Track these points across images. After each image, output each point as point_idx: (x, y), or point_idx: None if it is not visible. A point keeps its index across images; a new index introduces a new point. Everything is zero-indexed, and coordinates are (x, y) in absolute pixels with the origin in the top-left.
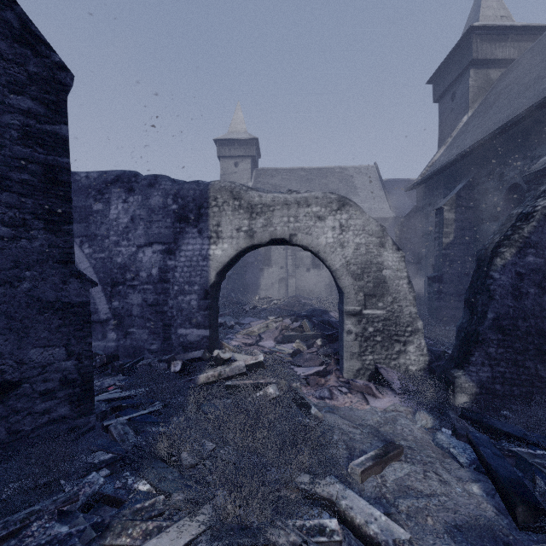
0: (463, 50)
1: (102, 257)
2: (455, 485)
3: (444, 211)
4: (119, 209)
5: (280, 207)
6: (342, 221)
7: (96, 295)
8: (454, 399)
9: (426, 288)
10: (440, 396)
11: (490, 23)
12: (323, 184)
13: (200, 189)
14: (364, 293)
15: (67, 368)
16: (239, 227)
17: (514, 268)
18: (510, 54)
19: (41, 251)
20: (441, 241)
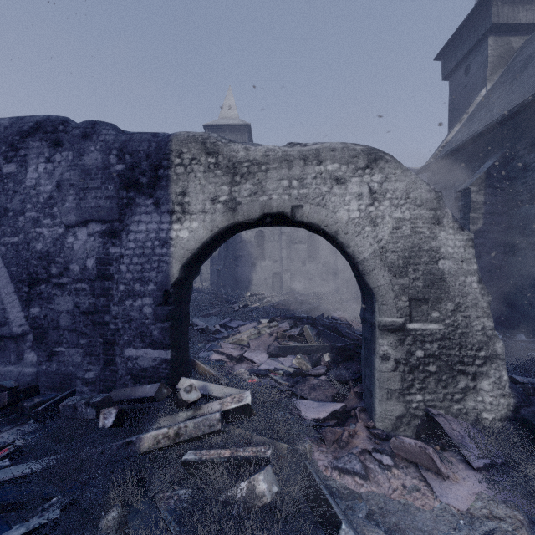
0: (480, 16)
1: (15, 242)
2: None
3: (471, 192)
4: (39, 171)
5: (276, 165)
6: (373, 184)
7: (6, 298)
8: None
9: None
10: None
11: None
12: None
13: (158, 140)
14: (409, 296)
15: None
16: (215, 196)
17: None
18: None
19: None
20: (467, 228)
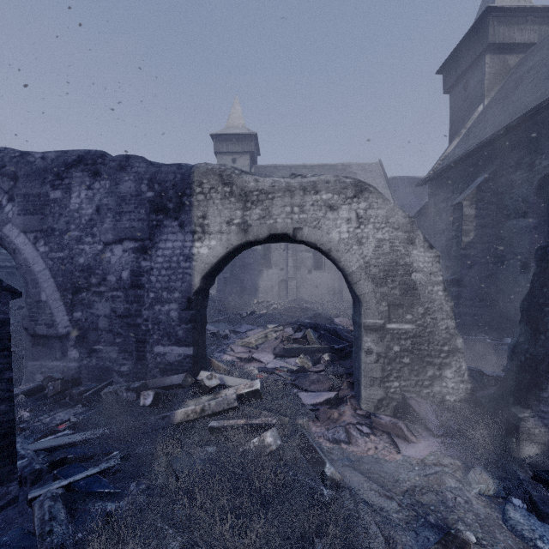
0: (478, 35)
1: (61, 256)
2: None
3: (463, 206)
4: (81, 197)
5: (281, 194)
6: (360, 211)
7: (54, 304)
8: (518, 449)
9: None
10: (495, 441)
11: (507, 4)
12: None
13: (182, 172)
14: (388, 302)
15: None
16: (230, 219)
17: None
18: (530, 38)
19: None
20: (460, 239)
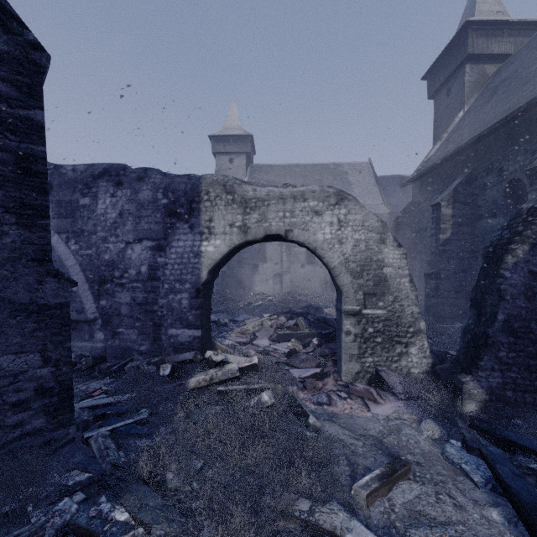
0: (459, 45)
1: (89, 253)
2: (472, 511)
3: (441, 206)
4: (106, 203)
5: (275, 202)
6: (340, 216)
7: (83, 294)
8: (461, 406)
9: (422, 285)
10: (446, 402)
11: (486, 18)
12: (318, 180)
13: (192, 183)
14: (364, 291)
15: (43, 376)
16: (232, 222)
17: (527, 266)
18: (506, 49)
19: (13, 248)
20: (438, 237)
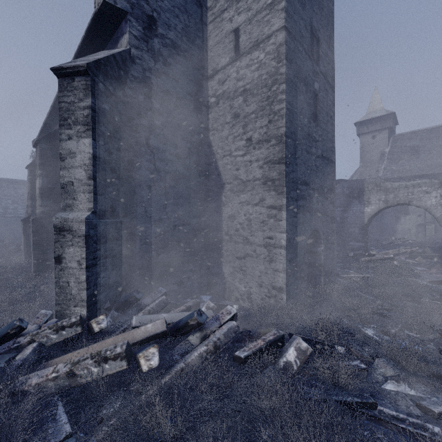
0: None
1: None
2: None
3: None
4: None
5: (402, 189)
6: (441, 193)
7: None
8: None
9: None
10: None
11: None
12: None
13: (359, 184)
14: None
15: None
16: (379, 199)
17: None
18: None
19: None
20: None
